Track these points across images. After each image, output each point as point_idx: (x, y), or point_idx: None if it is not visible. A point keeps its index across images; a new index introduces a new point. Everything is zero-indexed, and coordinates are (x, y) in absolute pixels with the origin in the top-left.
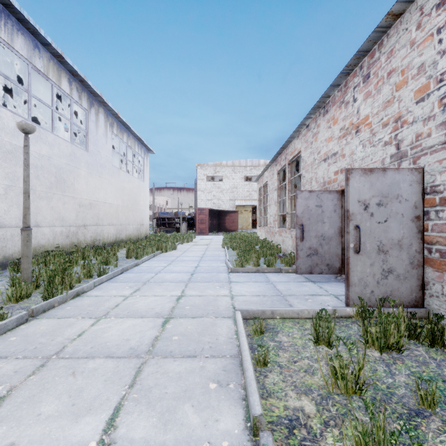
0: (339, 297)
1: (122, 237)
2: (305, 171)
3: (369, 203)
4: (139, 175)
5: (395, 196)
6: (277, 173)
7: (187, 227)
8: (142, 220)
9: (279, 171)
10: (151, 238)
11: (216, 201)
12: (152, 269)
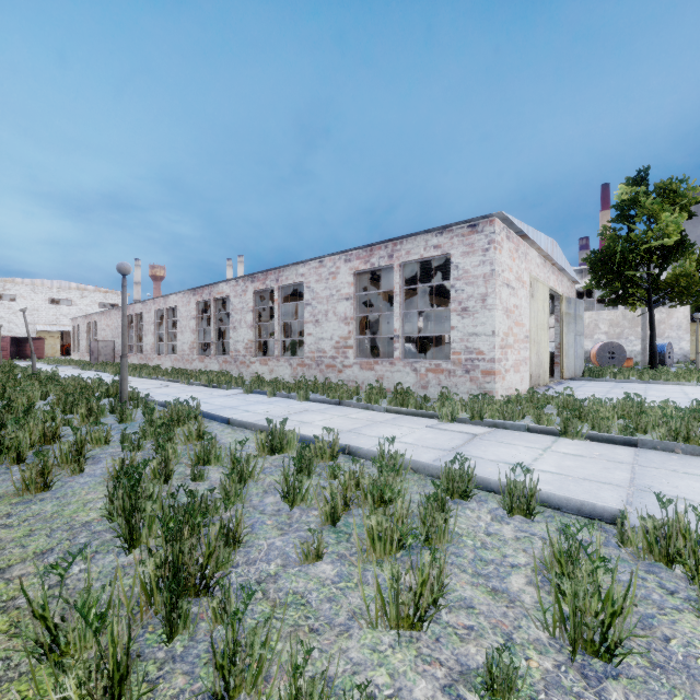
0: None
1: None
2: (99, 330)
3: (103, 347)
4: None
5: (109, 345)
6: (87, 324)
7: None
8: None
9: (88, 323)
10: None
11: (5, 324)
12: None
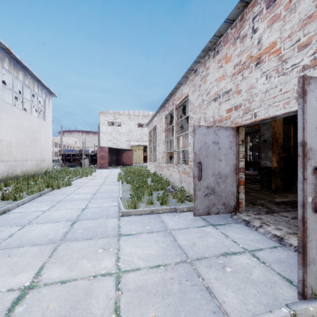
0: (257, 256)
1: (16, 173)
2: (193, 112)
3: None
4: (41, 116)
5: None
6: (165, 117)
7: (91, 162)
8: (43, 156)
9: (166, 116)
10: (51, 173)
11: (115, 141)
12: (23, 217)
